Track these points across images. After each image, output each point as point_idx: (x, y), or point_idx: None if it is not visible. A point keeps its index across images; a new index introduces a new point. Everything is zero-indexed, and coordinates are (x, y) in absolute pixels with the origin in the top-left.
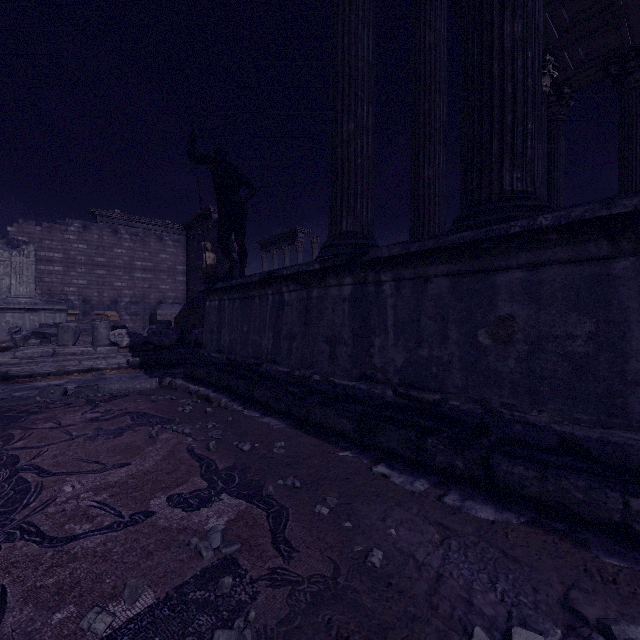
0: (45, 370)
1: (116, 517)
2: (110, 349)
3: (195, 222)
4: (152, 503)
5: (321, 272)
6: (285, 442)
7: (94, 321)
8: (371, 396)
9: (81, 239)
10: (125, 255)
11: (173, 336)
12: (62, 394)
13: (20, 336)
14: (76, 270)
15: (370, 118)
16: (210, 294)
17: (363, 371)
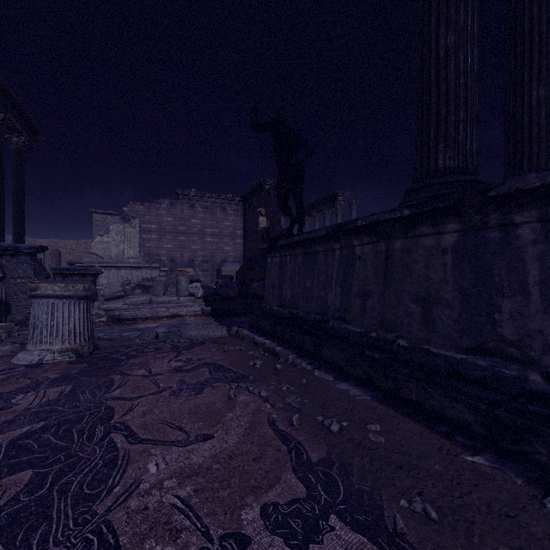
0: (144, 315)
1: (203, 538)
2: (189, 299)
3: (250, 194)
4: (244, 517)
5: (409, 219)
6: (379, 424)
7: (178, 276)
8: (498, 377)
9: (169, 213)
10: (199, 224)
11: (236, 289)
12: (154, 337)
13: (130, 287)
14: (166, 237)
15: (475, 25)
16: (272, 251)
17: (480, 342)
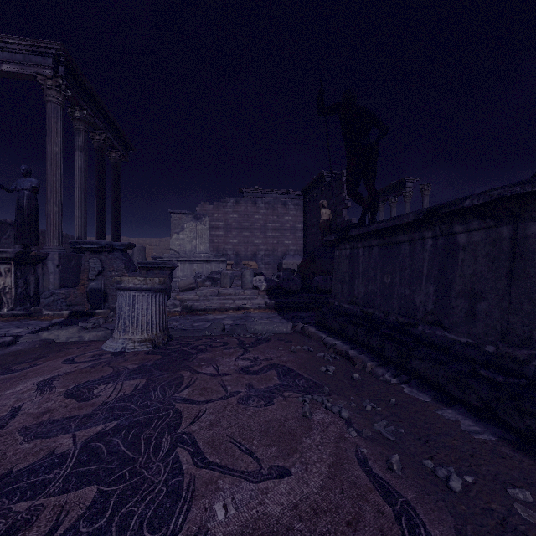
0: (212, 306)
1: None
2: (253, 292)
3: (311, 187)
4: None
5: None
6: (526, 489)
7: (242, 269)
8: None
9: (234, 211)
10: (261, 219)
11: (298, 282)
12: (222, 330)
13: (200, 279)
14: (231, 233)
15: None
16: (340, 243)
17: None
